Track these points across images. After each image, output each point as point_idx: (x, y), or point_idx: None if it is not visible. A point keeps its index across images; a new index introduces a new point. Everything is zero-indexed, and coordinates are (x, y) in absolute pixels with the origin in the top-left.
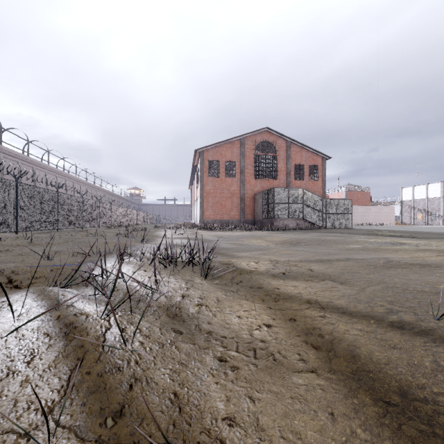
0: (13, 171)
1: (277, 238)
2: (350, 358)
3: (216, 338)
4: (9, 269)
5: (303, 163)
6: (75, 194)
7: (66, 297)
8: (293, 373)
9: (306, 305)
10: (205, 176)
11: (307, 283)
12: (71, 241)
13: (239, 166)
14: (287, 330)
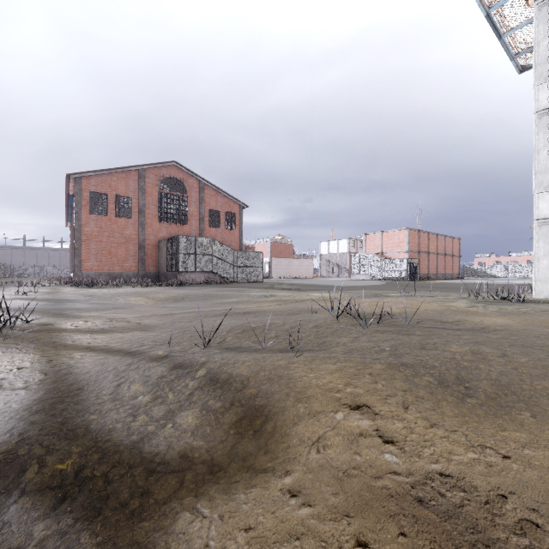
0: None
1: (163, 294)
2: (64, 375)
3: None
4: None
5: (219, 209)
6: None
7: None
8: (7, 392)
9: (80, 350)
10: (85, 213)
11: (112, 334)
12: None
13: (138, 205)
14: (35, 368)
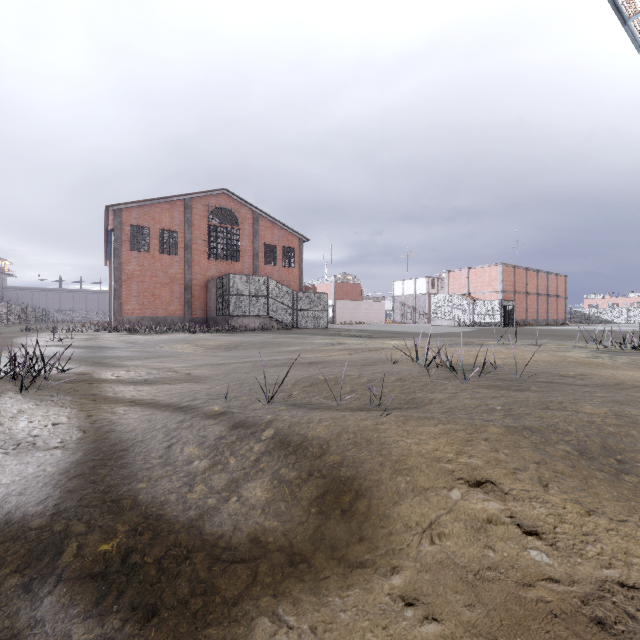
0: None
1: (214, 342)
2: (105, 433)
3: None
4: None
5: (275, 243)
6: None
7: None
8: (41, 451)
9: (123, 404)
10: (125, 249)
11: (159, 386)
12: None
13: (183, 239)
14: (72, 424)
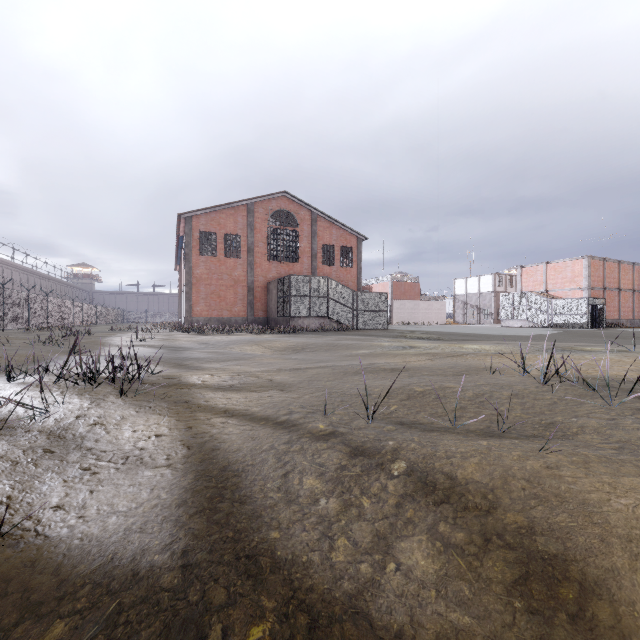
0: None
1: (280, 343)
2: (210, 451)
3: (95, 453)
4: None
5: (333, 243)
6: None
7: None
8: (150, 469)
9: (218, 414)
10: (195, 254)
11: (247, 394)
12: None
13: (246, 243)
14: (174, 437)
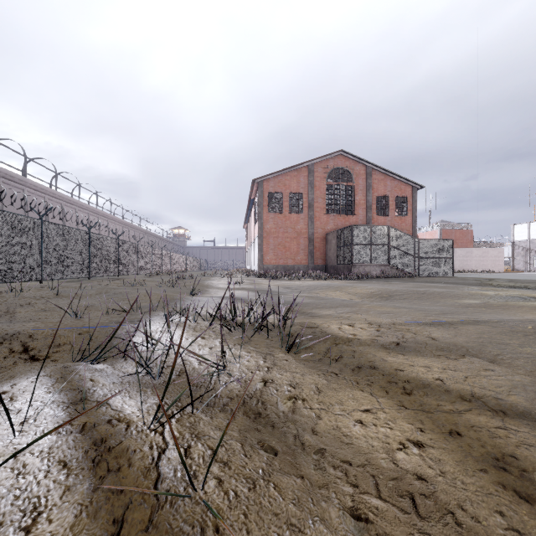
0: (37, 207)
1: (361, 289)
2: None
3: (334, 465)
4: (25, 332)
5: (388, 194)
6: (110, 235)
7: (96, 384)
8: None
9: (462, 403)
10: (265, 212)
11: (442, 361)
12: (105, 292)
13: (307, 199)
14: (456, 456)
